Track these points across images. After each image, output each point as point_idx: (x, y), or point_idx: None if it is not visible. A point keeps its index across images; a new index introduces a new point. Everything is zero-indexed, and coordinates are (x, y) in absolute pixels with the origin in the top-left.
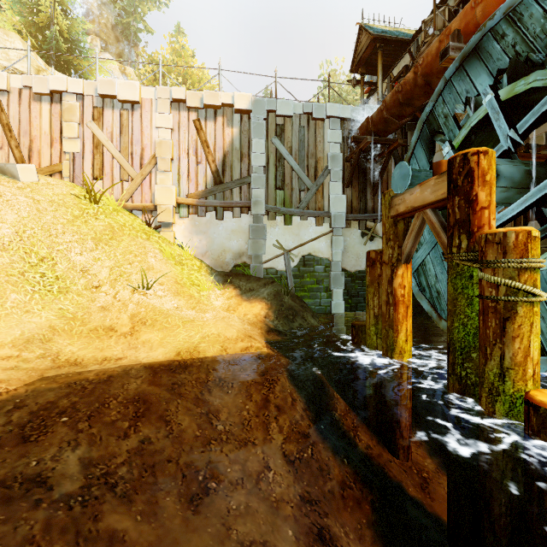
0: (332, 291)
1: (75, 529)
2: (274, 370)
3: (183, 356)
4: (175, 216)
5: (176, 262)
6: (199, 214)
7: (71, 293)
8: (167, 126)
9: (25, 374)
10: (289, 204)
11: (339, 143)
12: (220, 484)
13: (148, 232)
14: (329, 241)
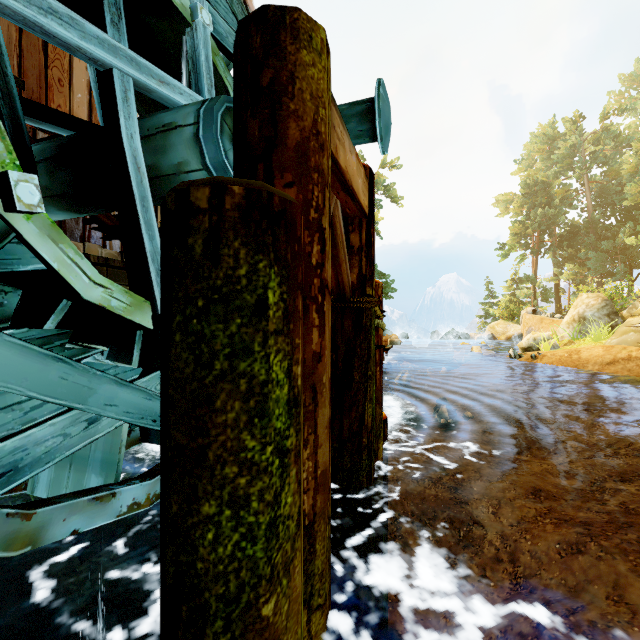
0: None
1: None
2: None
3: None
4: None
5: None
6: None
7: None
8: None
9: None
10: None
11: None
12: None
13: None
14: None
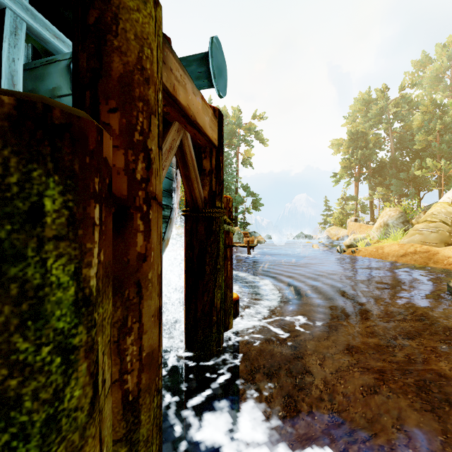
0: None
1: None
2: None
3: None
4: None
5: None
6: None
7: None
8: None
9: None
10: None
11: None
12: None
13: None
14: None
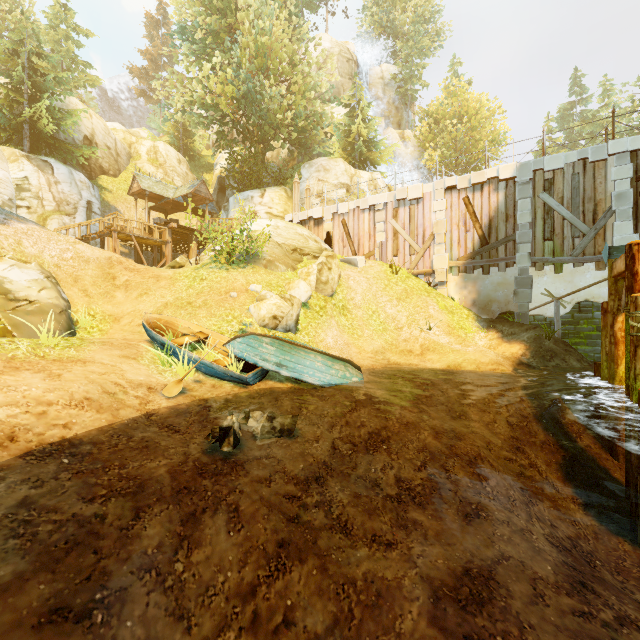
0: None
1: (412, 402)
2: (512, 383)
3: (451, 368)
4: (448, 276)
5: (448, 312)
6: (467, 272)
7: (388, 331)
8: (441, 209)
9: (380, 364)
10: (559, 253)
11: (629, 178)
12: (467, 419)
13: (428, 291)
14: None
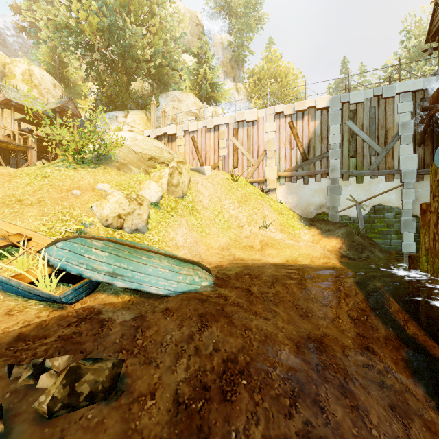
0: (402, 233)
1: (264, 304)
2: (344, 276)
3: (289, 262)
4: (277, 184)
5: (279, 213)
6: (292, 181)
7: (232, 229)
8: (272, 130)
9: (226, 260)
10: (360, 168)
11: (410, 111)
12: (313, 316)
13: (262, 196)
14: (399, 193)
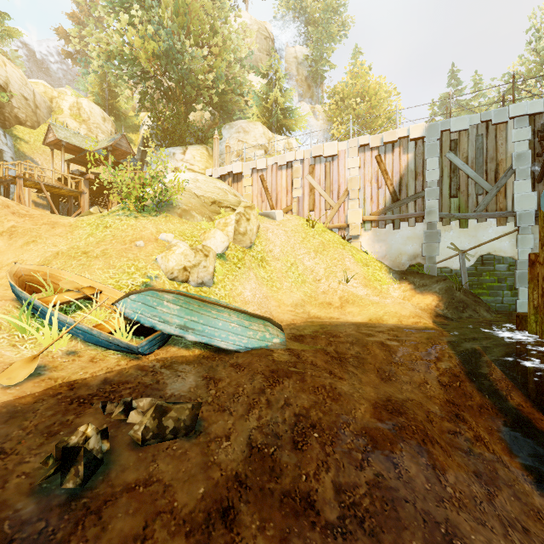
0: (517, 289)
1: (340, 365)
2: (437, 338)
3: (373, 321)
4: (361, 230)
5: (363, 264)
6: (379, 226)
7: (307, 283)
8: (355, 166)
9: (300, 318)
10: (464, 209)
11: (527, 140)
12: (397, 380)
13: (343, 244)
14: (513, 240)
